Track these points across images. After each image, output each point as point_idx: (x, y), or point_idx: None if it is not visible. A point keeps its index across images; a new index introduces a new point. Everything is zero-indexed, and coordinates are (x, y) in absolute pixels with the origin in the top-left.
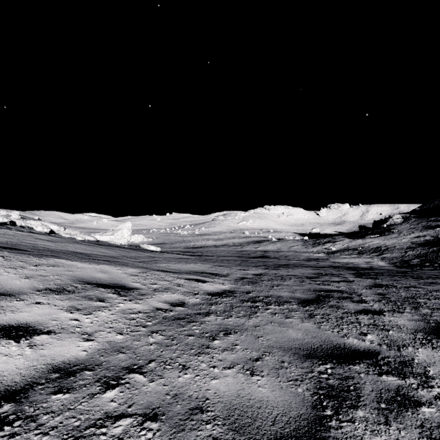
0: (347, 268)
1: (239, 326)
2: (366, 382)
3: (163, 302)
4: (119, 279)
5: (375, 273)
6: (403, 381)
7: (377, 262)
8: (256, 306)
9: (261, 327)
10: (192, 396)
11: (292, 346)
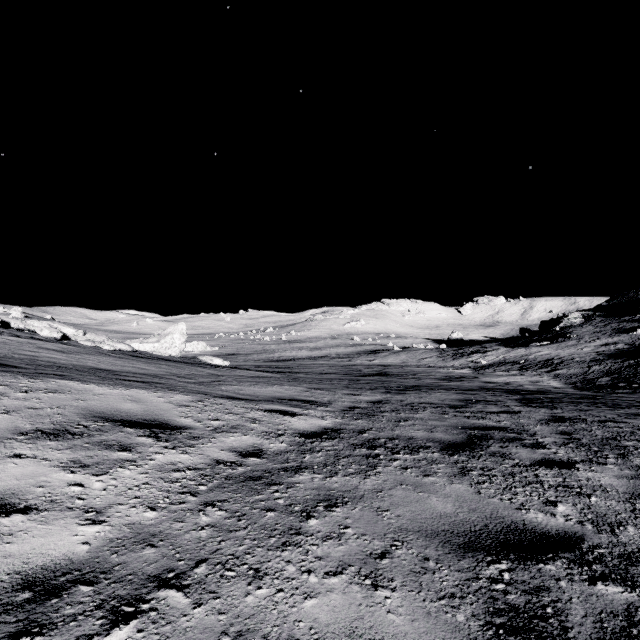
0: (507, 391)
1: (350, 491)
2: (571, 598)
3: (227, 451)
4: (160, 412)
5: (550, 400)
6: (635, 595)
7: (549, 382)
8: (376, 455)
9: (386, 493)
10: (270, 636)
11: (439, 529)
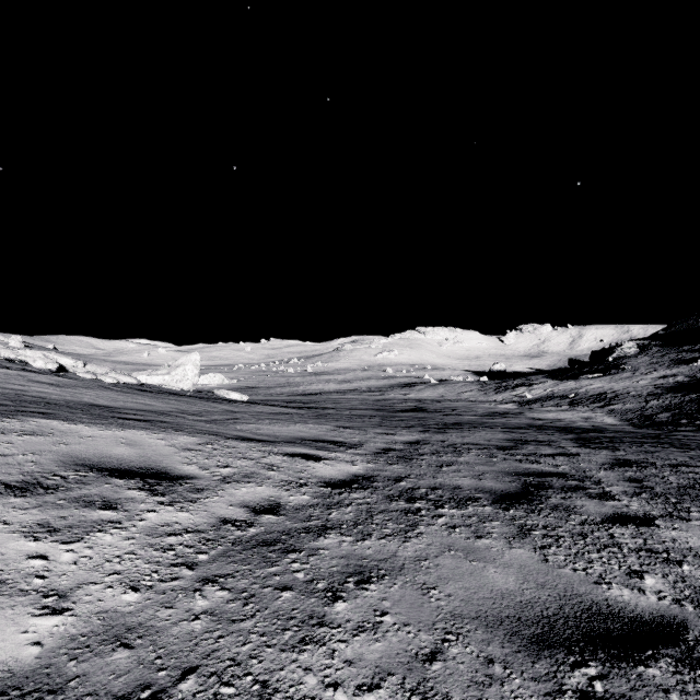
0: (559, 429)
1: (387, 560)
2: None
3: (237, 506)
4: (159, 458)
5: (609, 439)
6: None
7: (602, 419)
8: (416, 509)
9: (431, 562)
10: None
11: (502, 614)
